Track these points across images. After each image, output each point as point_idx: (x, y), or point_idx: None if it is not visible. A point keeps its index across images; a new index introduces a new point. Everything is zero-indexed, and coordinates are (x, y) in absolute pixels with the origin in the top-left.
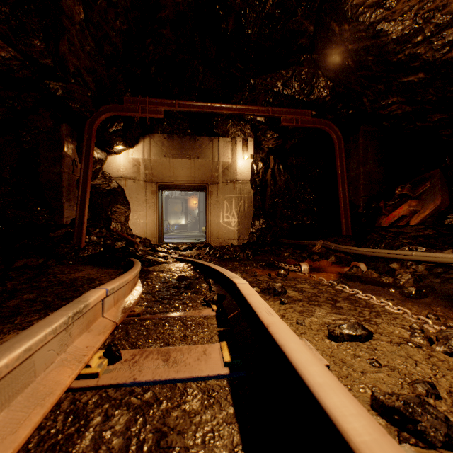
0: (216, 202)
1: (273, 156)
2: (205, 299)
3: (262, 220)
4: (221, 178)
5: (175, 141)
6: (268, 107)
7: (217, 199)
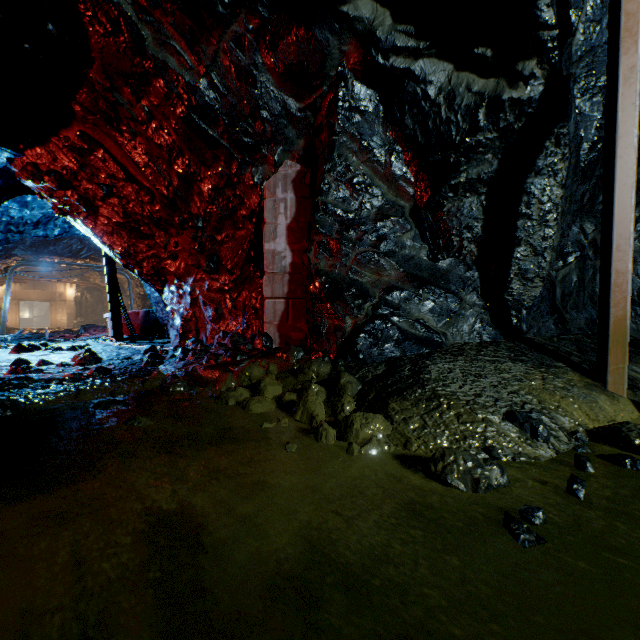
0: (56, 310)
1: (87, 290)
2: (43, 330)
3: (81, 318)
4: (59, 298)
5: (31, 282)
6: (75, 281)
7: (57, 308)
